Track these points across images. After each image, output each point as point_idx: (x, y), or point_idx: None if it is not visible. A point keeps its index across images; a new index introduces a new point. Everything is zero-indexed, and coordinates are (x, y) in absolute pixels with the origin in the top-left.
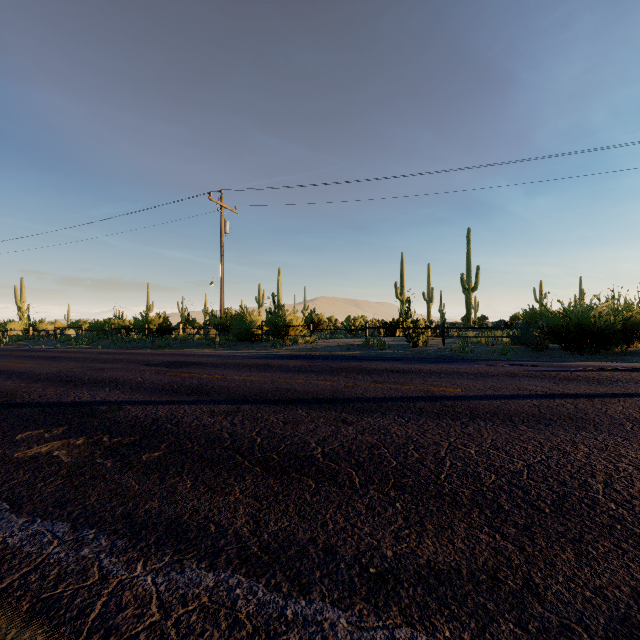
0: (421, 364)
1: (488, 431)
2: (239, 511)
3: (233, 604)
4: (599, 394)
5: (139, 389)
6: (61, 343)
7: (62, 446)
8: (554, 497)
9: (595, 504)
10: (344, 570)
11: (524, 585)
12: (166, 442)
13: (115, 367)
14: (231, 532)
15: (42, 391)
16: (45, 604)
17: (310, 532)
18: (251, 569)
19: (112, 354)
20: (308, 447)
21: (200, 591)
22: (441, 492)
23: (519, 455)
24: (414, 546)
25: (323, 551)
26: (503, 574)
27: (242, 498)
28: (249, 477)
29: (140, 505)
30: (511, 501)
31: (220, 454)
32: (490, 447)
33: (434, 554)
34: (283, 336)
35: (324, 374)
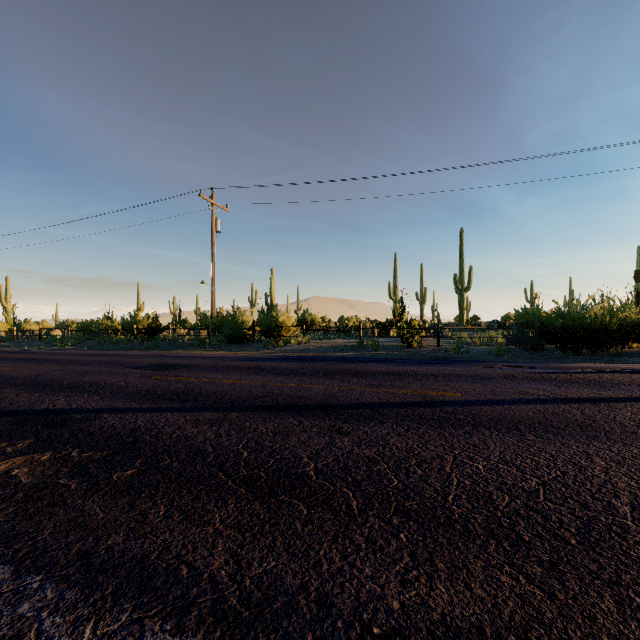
0: (417, 366)
1: (494, 442)
2: (218, 547)
3: None
4: (604, 398)
5: (120, 394)
6: (46, 344)
7: (24, 463)
8: (578, 524)
9: (626, 532)
10: (342, 631)
11: None
12: (142, 457)
13: (98, 370)
14: (206, 577)
15: (14, 397)
16: None
17: (301, 575)
18: (227, 631)
19: (97, 356)
20: (299, 462)
21: None
22: (450, 518)
23: (532, 471)
24: (425, 594)
25: (316, 603)
26: (535, 634)
27: (222, 529)
28: (232, 501)
29: (101, 540)
30: (531, 529)
31: (201, 472)
32: (499, 461)
33: (449, 605)
34: (275, 337)
35: (317, 377)
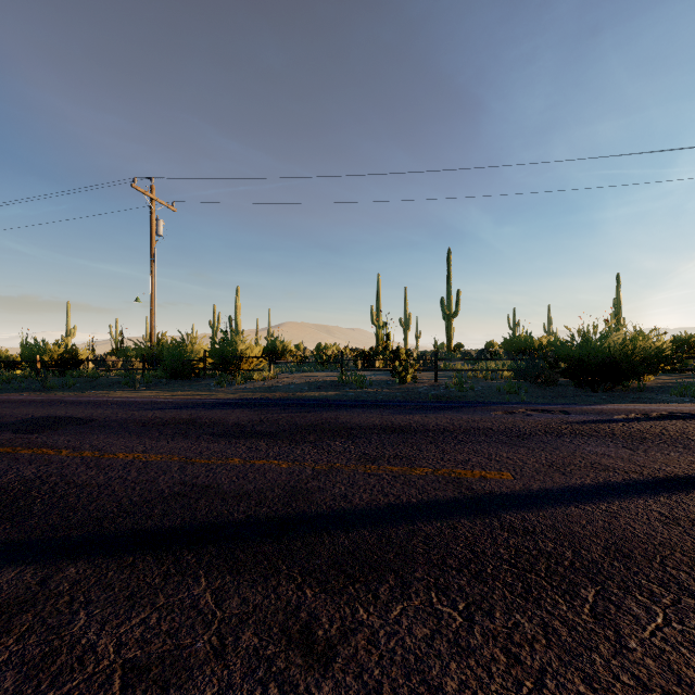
0: (421, 413)
1: (692, 664)
2: None
3: None
4: None
5: None
6: None
7: None
8: None
9: None
10: None
11: None
12: None
13: None
14: None
15: None
16: None
17: None
18: None
19: None
20: None
21: None
22: None
23: None
24: None
25: None
26: None
27: None
28: None
29: None
30: None
31: None
32: None
33: None
34: (233, 371)
35: (280, 440)
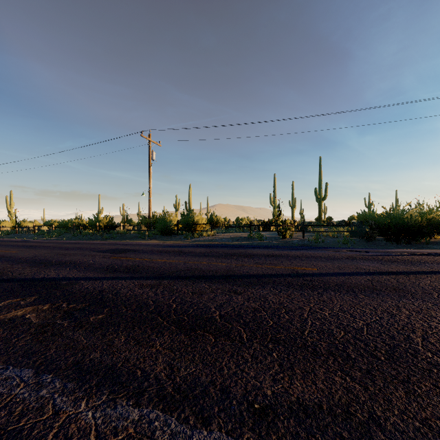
0: (288, 250)
1: (337, 299)
2: (159, 360)
3: (152, 434)
4: (413, 272)
5: (90, 269)
6: (38, 236)
7: (32, 311)
8: (387, 348)
9: (417, 353)
10: (236, 406)
11: (369, 417)
12: (108, 307)
13: (74, 253)
14: (152, 376)
15: (21, 270)
16: (10, 435)
17: (210, 376)
18: (166, 405)
19: (73, 244)
20: (209, 311)
21: (128, 424)
22: (305, 344)
23: (360, 316)
24: (287, 386)
25: (220, 391)
26: (353, 408)
27: (161, 350)
28: (167, 333)
29: (86, 355)
30: (356, 351)
31: (146, 316)
32: (339, 310)
33: (302, 393)
34: (192, 231)
35: (221, 258)
